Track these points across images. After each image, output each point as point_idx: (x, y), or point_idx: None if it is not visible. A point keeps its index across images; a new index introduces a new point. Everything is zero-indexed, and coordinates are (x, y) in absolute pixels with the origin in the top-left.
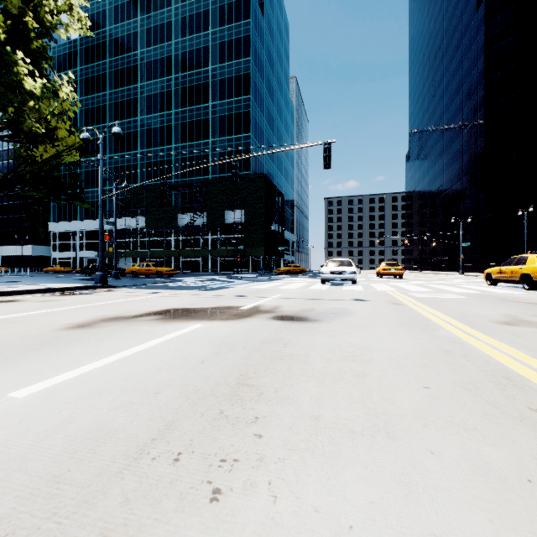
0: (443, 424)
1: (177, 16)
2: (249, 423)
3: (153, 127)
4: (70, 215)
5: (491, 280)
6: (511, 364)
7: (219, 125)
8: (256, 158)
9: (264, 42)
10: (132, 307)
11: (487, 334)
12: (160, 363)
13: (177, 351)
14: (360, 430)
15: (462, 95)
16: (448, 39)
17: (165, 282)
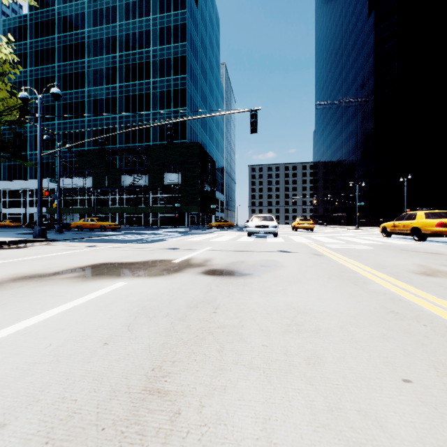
0: None
1: (121, 1)
2: None
3: (100, 98)
4: (20, 174)
5: (386, 233)
6: None
7: (159, 99)
8: (191, 129)
9: (198, 30)
10: (58, 262)
11: (418, 287)
12: (44, 350)
13: (78, 326)
14: None
15: (357, 85)
16: (346, 40)
17: (106, 235)
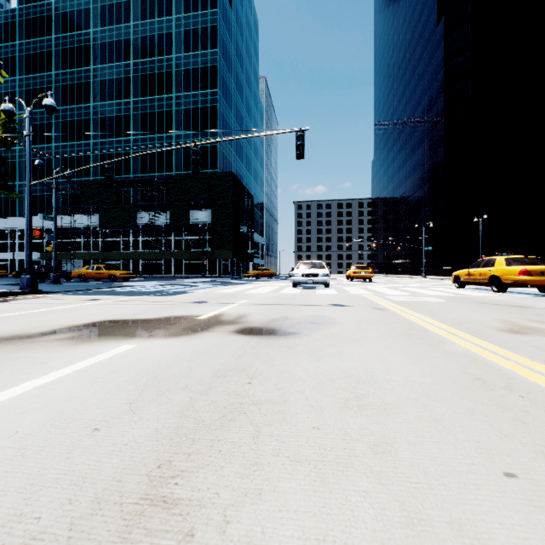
0: None
1: None
2: None
3: (109, 116)
4: (6, 210)
5: (459, 283)
6: None
7: (183, 118)
8: (224, 156)
9: (233, 35)
10: (48, 320)
11: (506, 348)
12: (5, 440)
13: (61, 404)
14: None
15: (424, 106)
16: (411, 51)
17: (115, 286)
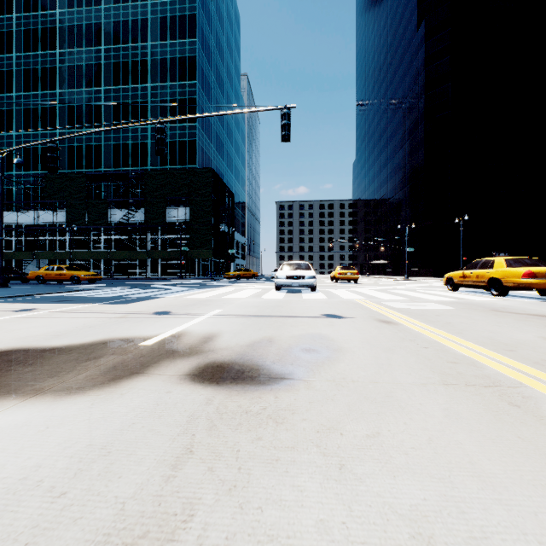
0: None
1: None
2: None
3: (77, 105)
4: None
5: (452, 285)
6: None
7: (160, 110)
8: (203, 151)
9: (213, 26)
10: None
11: None
12: None
13: None
14: None
15: (405, 108)
16: (392, 54)
17: (71, 291)
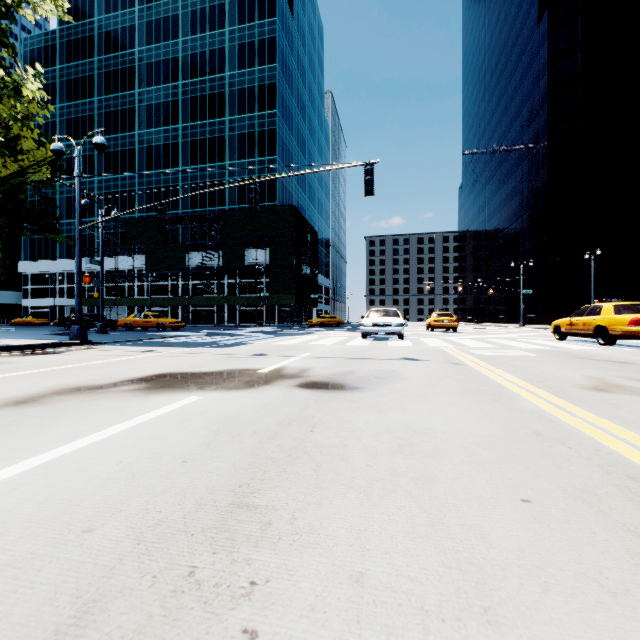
0: (573, 584)
1: (185, 8)
2: (237, 598)
3: (156, 145)
4: (46, 252)
5: (559, 334)
6: (629, 453)
7: (238, 145)
8: (283, 186)
9: (293, 46)
10: (109, 372)
11: (580, 405)
12: (116, 466)
13: (149, 443)
14: (437, 607)
15: (522, 120)
16: (506, 54)
17: (166, 337)
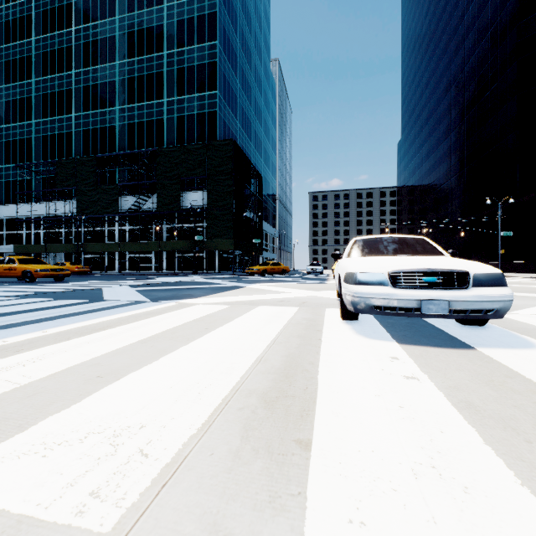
0: None
1: None
2: None
3: (92, 84)
4: None
5: None
6: None
7: (176, 80)
8: (225, 125)
9: None
10: None
11: None
12: None
13: None
14: None
15: (481, 53)
16: None
17: None
